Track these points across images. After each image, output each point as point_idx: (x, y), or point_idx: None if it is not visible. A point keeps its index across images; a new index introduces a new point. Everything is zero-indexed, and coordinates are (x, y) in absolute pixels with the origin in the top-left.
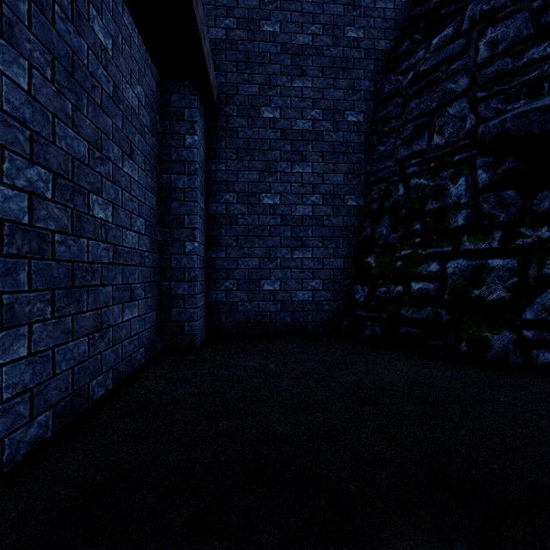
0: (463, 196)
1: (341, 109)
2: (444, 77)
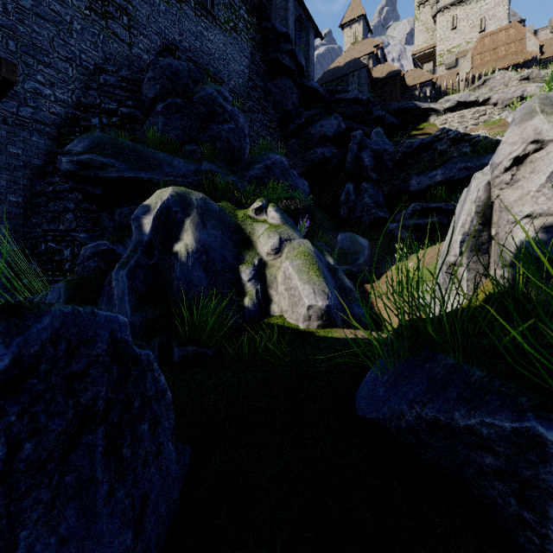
0: (69, 256)
1: (5, 192)
2: (66, 199)
